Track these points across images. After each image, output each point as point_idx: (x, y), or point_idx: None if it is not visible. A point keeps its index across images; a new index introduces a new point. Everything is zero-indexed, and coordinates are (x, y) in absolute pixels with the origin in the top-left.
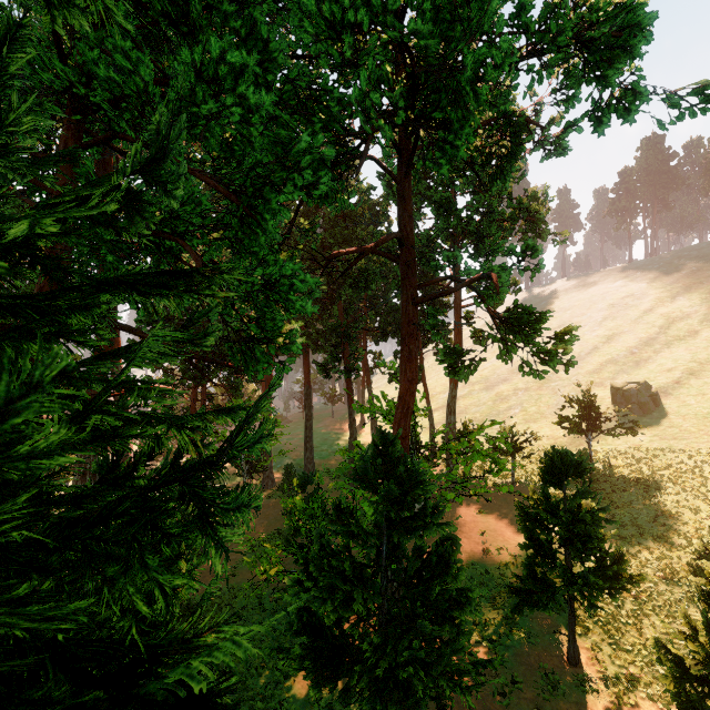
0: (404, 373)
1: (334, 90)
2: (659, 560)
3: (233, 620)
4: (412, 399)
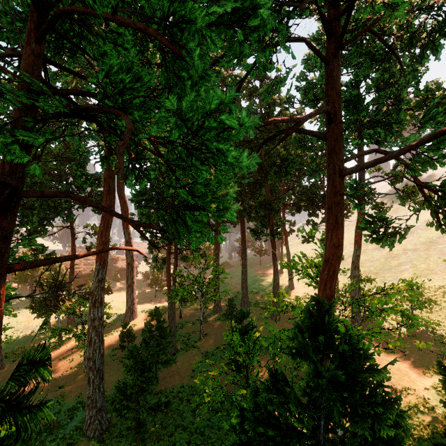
0: (330, 239)
1: None
2: None
3: (190, 414)
4: (337, 263)
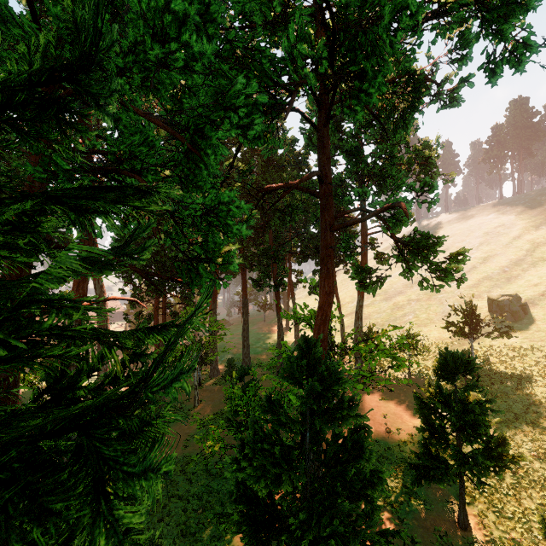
0: (323, 287)
1: (266, 49)
2: (533, 442)
3: (186, 483)
4: (329, 309)
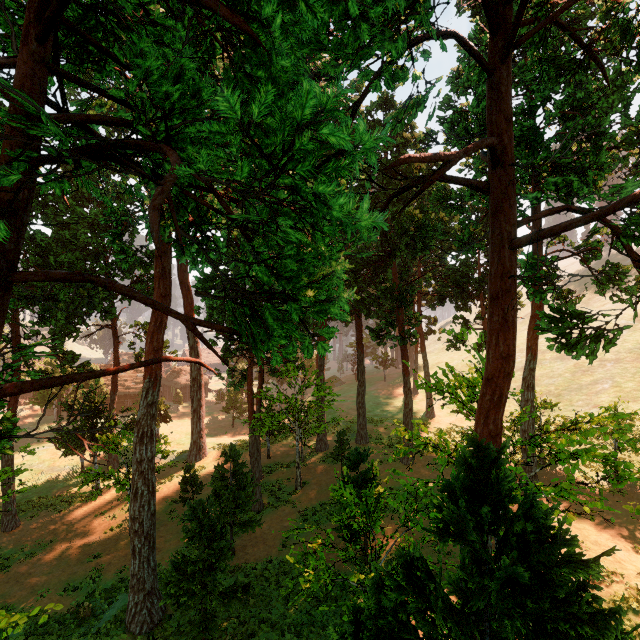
0: (494, 346)
1: None
2: None
3: (281, 603)
4: (506, 384)
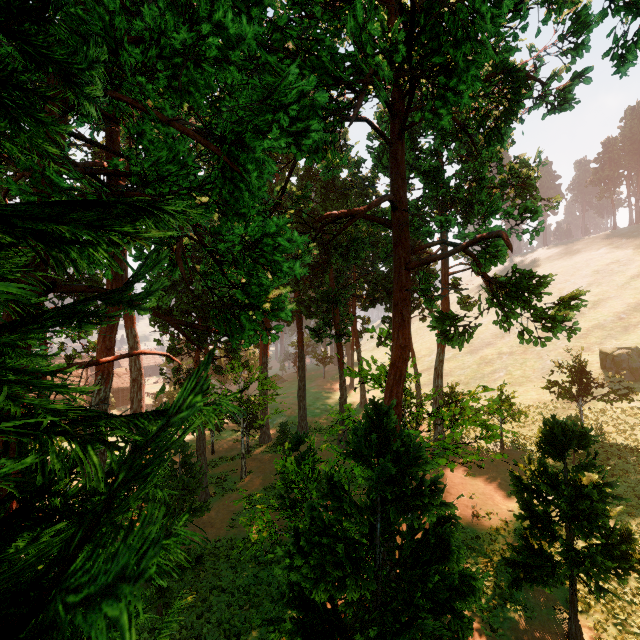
0: (396, 339)
1: (325, 39)
2: None
3: (230, 572)
4: (404, 366)
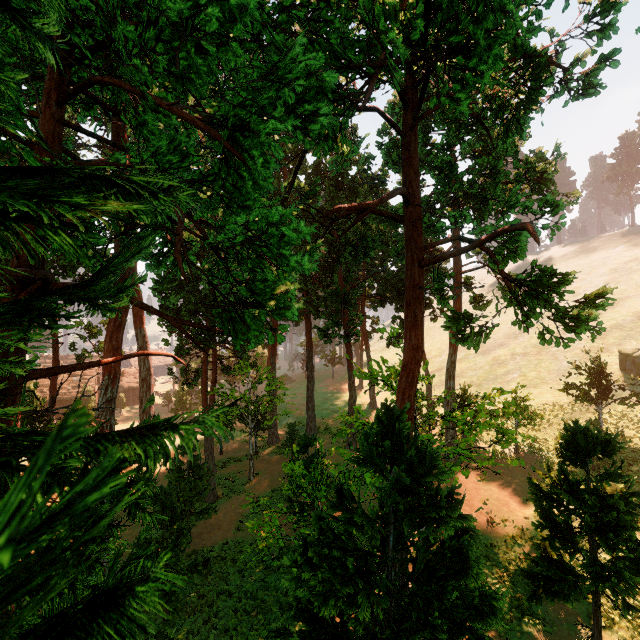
0: (408, 340)
1: (335, 20)
2: None
3: (237, 576)
4: (417, 368)
